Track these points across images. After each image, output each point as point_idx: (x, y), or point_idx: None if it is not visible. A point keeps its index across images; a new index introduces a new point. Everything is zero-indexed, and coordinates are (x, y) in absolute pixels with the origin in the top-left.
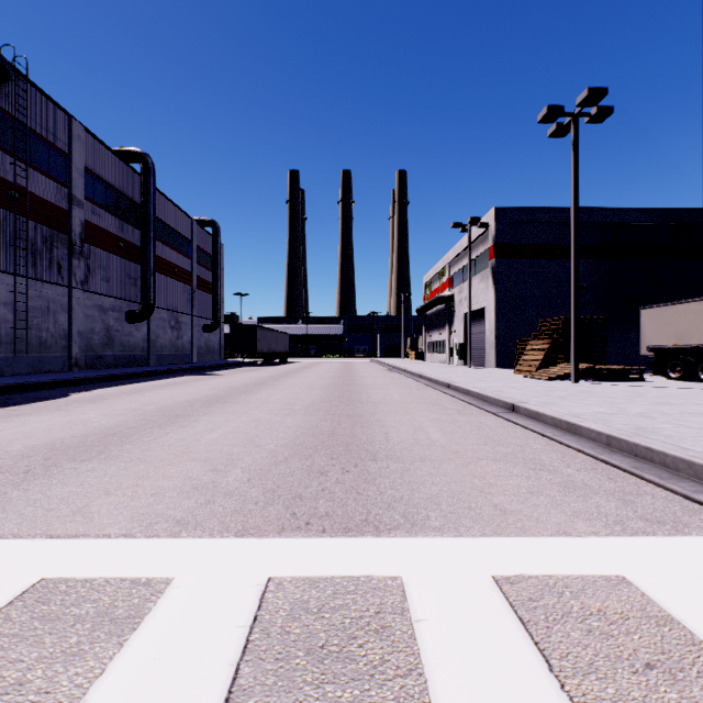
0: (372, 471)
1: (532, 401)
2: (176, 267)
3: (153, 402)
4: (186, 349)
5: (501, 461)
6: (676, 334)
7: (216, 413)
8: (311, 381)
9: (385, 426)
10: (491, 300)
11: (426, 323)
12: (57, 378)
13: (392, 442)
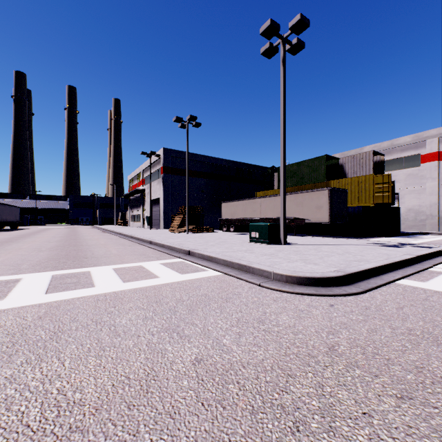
0: (85, 260)
1: (159, 240)
2: None
3: None
4: None
5: (133, 255)
6: (231, 214)
7: None
8: (47, 239)
9: (93, 251)
10: (162, 194)
11: (130, 204)
12: None
13: (95, 254)
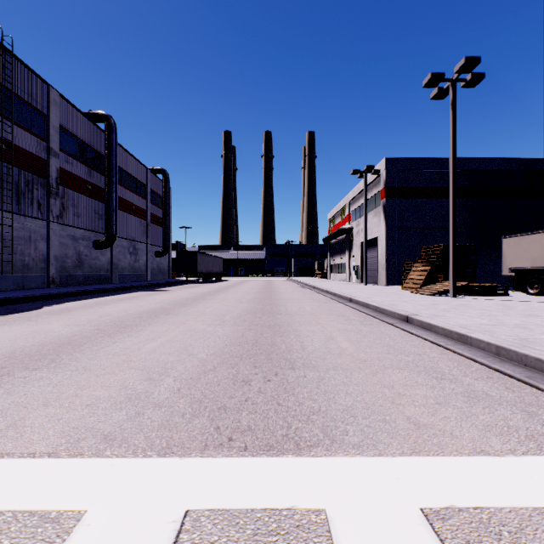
0: (291, 380)
1: (422, 313)
2: (134, 205)
3: (108, 314)
4: (141, 270)
5: (405, 370)
6: (531, 258)
7: (159, 324)
8: (239, 296)
9: (300, 336)
10: (383, 231)
11: (330, 250)
12: (35, 293)
13: (307, 350)
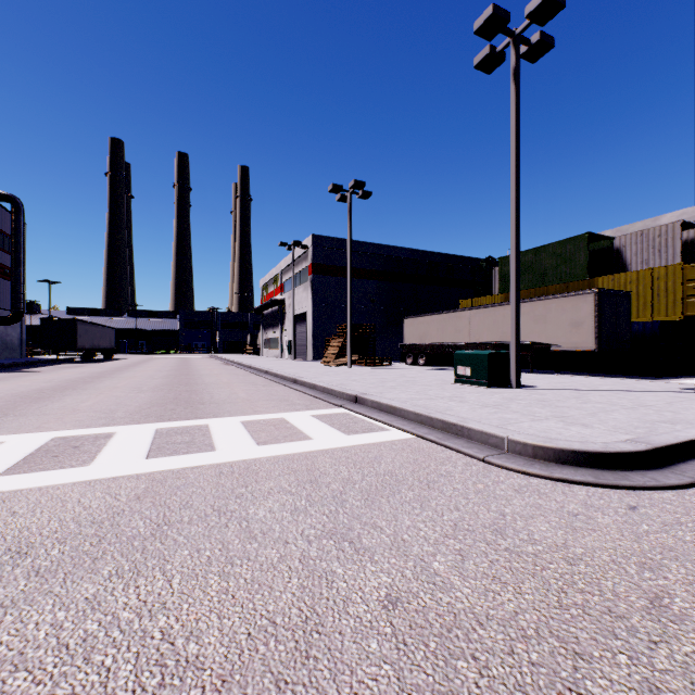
0: (201, 407)
1: (308, 377)
2: None
3: None
4: None
5: (269, 401)
6: (419, 336)
7: (75, 395)
8: (150, 374)
9: (212, 394)
10: (310, 307)
11: (264, 322)
12: None
13: (215, 399)
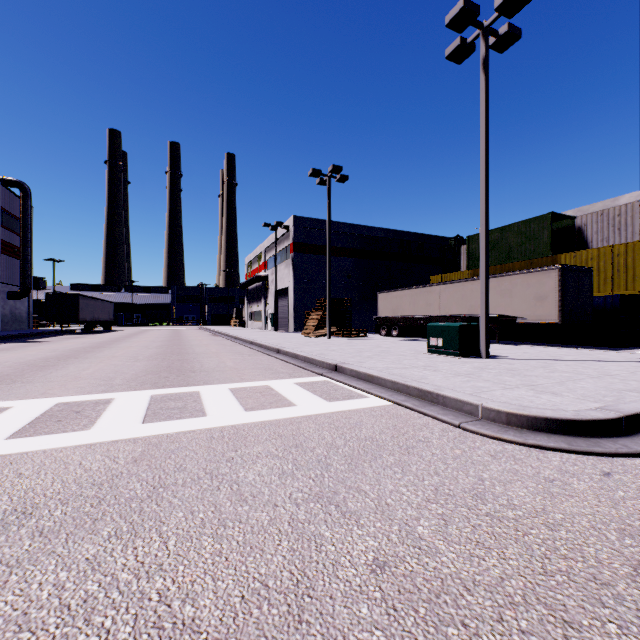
0: (192, 375)
1: (290, 347)
2: None
3: (5, 361)
4: None
5: (255, 369)
6: (392, 309)
7: (77, 363)
8: (145, 344)
9: (202, 362)
10: (292, 282)
11: (248, 296)
12: None
13: (205, 367)
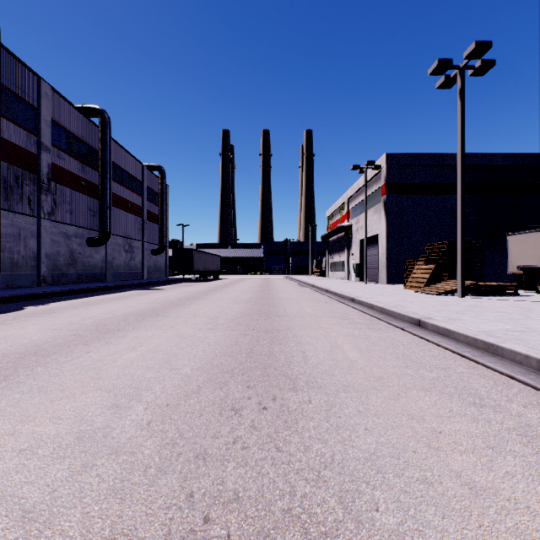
0: (293, 408)
1: (435, 316)
2: (129, 202)
3: (93, 316)
4: (137, 268)
5: (432, 392)
6: (539, 256)
7: (145, 328)
8: (236, 295)
9: (301, 343)
10: (383, 228)
11: (329, 247)
12: (22, 293)
13: (311, 363)
